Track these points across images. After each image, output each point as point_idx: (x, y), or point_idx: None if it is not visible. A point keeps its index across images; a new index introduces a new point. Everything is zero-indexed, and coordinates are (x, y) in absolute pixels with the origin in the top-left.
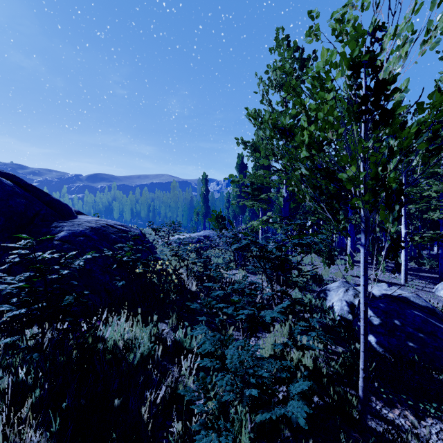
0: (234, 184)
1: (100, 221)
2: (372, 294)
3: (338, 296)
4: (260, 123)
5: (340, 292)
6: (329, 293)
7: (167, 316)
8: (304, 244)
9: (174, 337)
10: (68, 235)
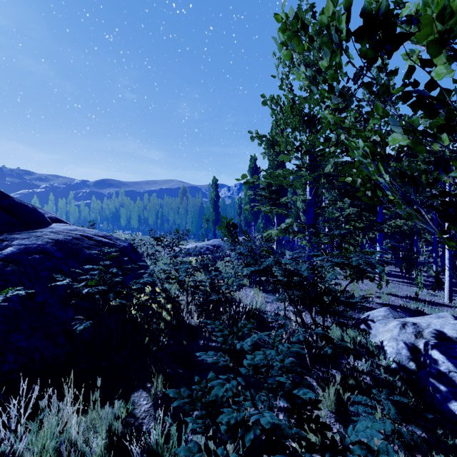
0: (247, 189)
1: (74, 231)
2: (443, 334)
3: (390, 333)
4: (311, 39)
5: (394, 327)
6: (374, 325)
7: (151, 375)
8: (346, 264)
9: (147, 442)
10: (18, 252)
